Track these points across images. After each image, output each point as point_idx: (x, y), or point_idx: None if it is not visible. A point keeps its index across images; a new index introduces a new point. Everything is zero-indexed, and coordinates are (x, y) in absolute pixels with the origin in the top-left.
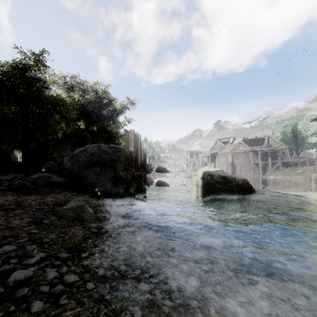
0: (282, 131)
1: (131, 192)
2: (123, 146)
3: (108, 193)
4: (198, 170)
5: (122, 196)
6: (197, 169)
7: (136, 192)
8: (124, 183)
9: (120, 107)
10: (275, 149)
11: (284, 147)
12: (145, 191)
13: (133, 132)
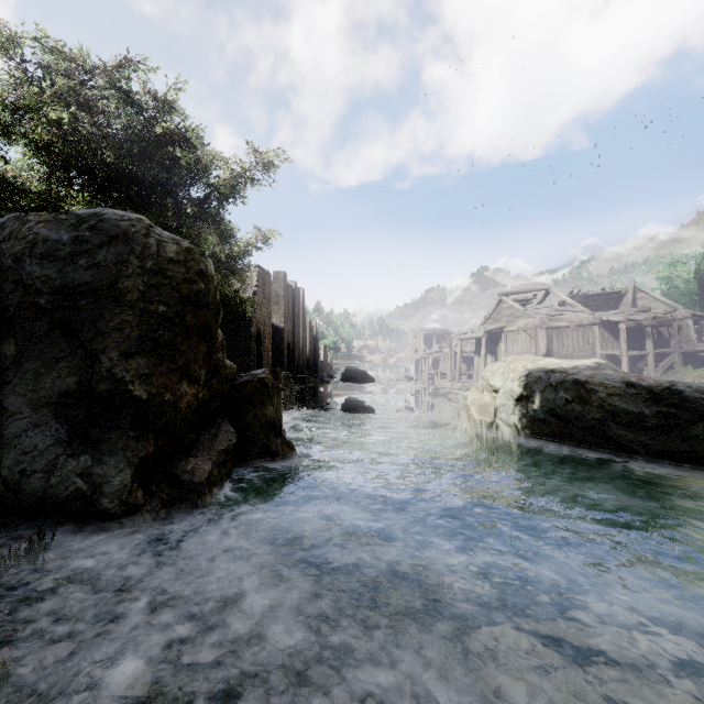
0: (666, 274)
1: (191, 482)
2: (254, 312)
3: (27, 494)
4: (486, 369)
5: (117, 515)
6: (447, 373)
7: (242, 464)
8: (138, 427)
9: (226, 170)
10: (658, 320)
11: (681, 313)
12: (290, 458)
13: (283, 278)
